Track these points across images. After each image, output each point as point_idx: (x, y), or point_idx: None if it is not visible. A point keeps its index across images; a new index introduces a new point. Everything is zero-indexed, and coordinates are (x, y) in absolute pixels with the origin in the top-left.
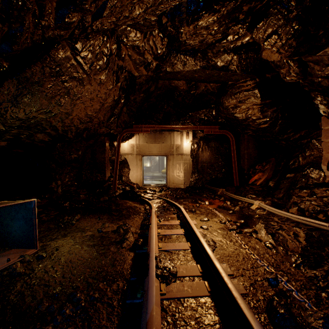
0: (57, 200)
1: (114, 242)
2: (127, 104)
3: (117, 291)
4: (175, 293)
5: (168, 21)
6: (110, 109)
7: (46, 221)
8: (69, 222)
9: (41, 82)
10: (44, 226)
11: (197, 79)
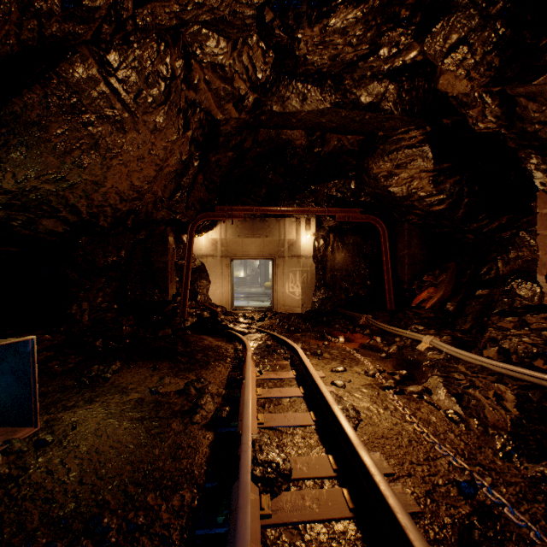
0: (82, 335)
1: (178, 413)
2: (205, 169)
3: (180, 511)
4: (287, 514)
5: (276, 17)
6: (175, 177)
7: (59, 373)
8: (100, 376)
9: (44, 123)
10: (56, 384)
11: (324, 128)
